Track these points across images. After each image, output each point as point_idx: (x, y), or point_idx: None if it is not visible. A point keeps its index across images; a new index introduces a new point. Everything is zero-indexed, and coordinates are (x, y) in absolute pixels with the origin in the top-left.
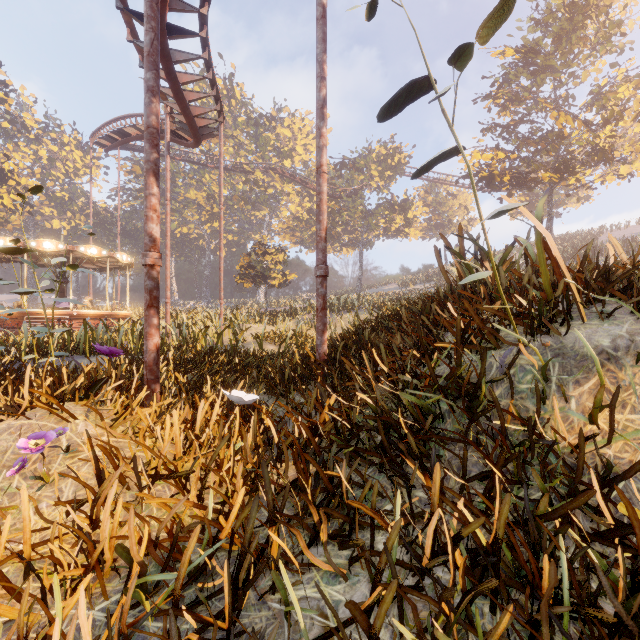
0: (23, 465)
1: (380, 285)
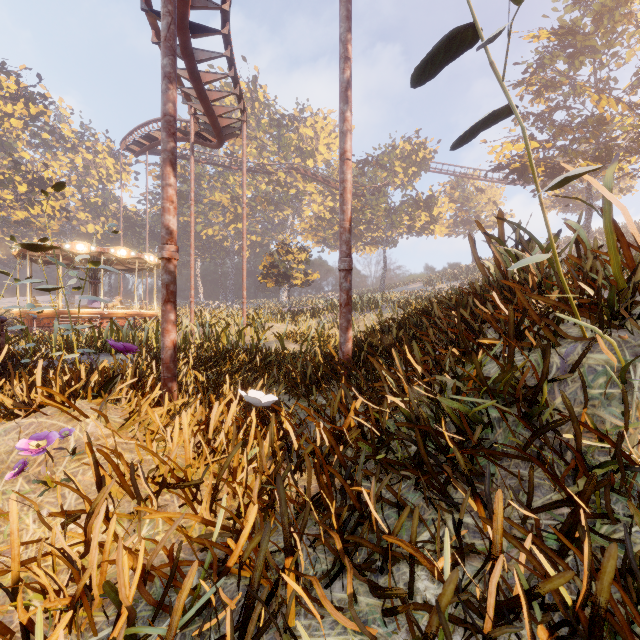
0: (23, 468)
1: (404, 284)
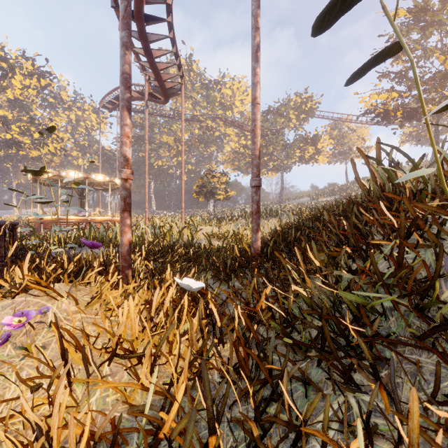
0: (7, 339)
1: (296, 198)
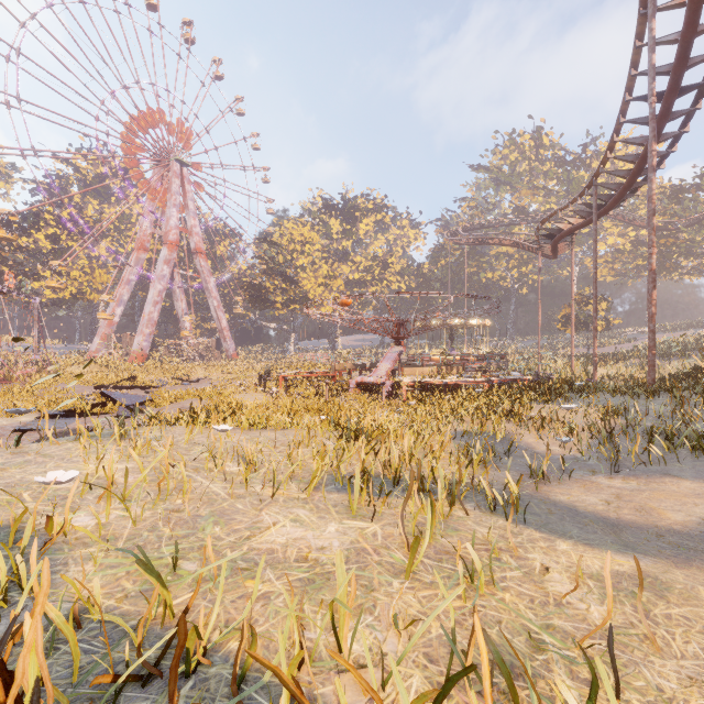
0: None
1: None
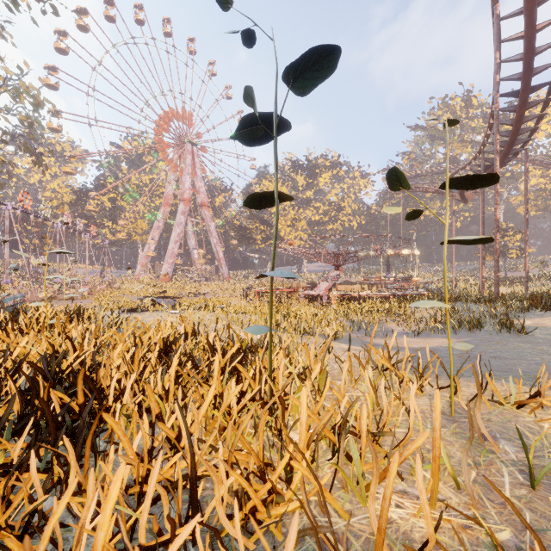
0: None
1: None
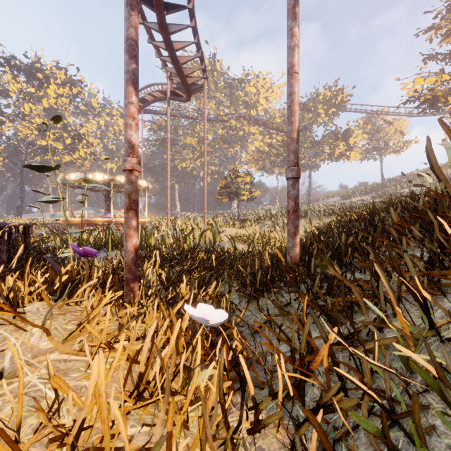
0: None
1: (325, 198)
